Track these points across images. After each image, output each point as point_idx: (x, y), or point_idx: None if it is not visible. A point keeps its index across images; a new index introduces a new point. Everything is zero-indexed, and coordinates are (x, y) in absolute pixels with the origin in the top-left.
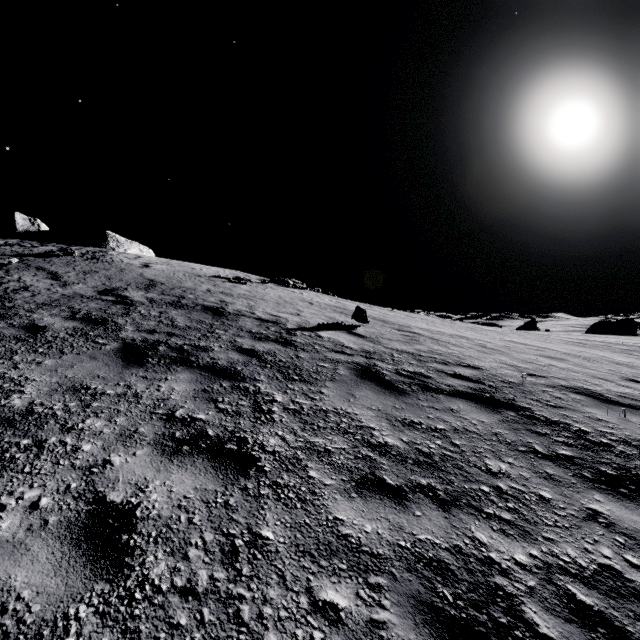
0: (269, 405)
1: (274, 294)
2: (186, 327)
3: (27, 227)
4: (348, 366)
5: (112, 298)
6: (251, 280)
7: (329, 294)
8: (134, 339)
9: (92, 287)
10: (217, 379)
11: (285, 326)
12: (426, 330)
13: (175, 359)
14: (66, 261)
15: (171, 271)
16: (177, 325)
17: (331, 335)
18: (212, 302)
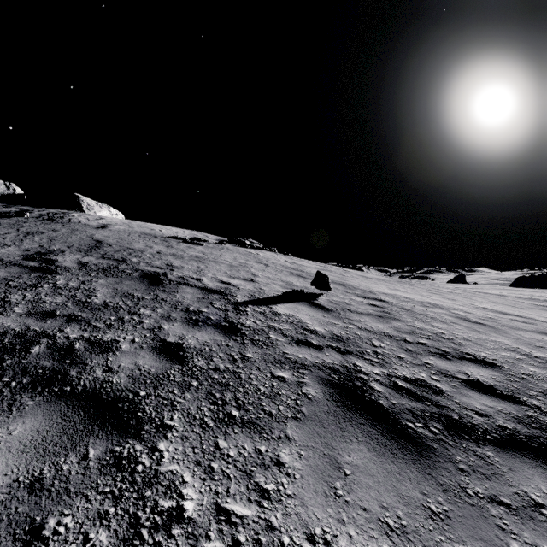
0: (159, 542)
1: (229, 255)
2: (102, 305)
3: (2, 191)
4: (319, 375)
5: (35, 263)
6: (208, 241)
7: (284, 253)
8: (6, 331)
9: (23, 250)
10: (86, 432)
11: (234, 298)
12: (392, 296)
13: (41, 375)
14: (15, 222)
15: (127, 232)
16: (91, 302)
17: (290, 310)
18: (156, 266)
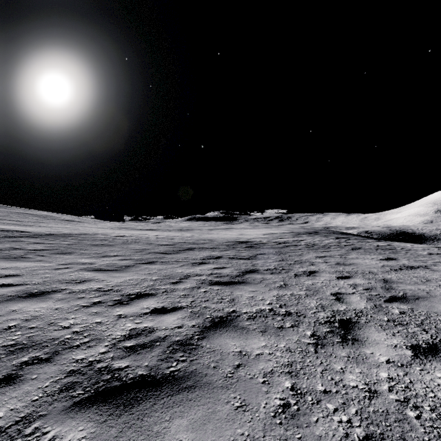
0: None
1: None
2: None
3: None
4: None
5: None
6: None
7: None
8: None
9: None
10: None
11: None
12: None
13: None
14: None
15: None
16: None
17: None
18: None
